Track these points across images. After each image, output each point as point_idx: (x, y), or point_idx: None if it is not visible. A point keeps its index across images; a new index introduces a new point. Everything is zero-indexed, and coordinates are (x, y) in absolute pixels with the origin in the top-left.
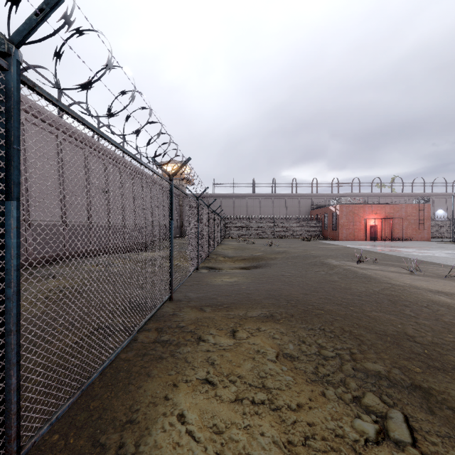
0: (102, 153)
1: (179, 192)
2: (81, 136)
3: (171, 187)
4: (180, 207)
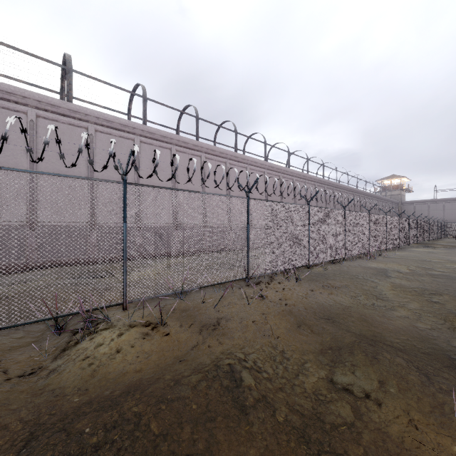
0: (358, 193)
1: (398, 200)
2: (353, 190)
3: (409, 219)
4: (399, 212)
